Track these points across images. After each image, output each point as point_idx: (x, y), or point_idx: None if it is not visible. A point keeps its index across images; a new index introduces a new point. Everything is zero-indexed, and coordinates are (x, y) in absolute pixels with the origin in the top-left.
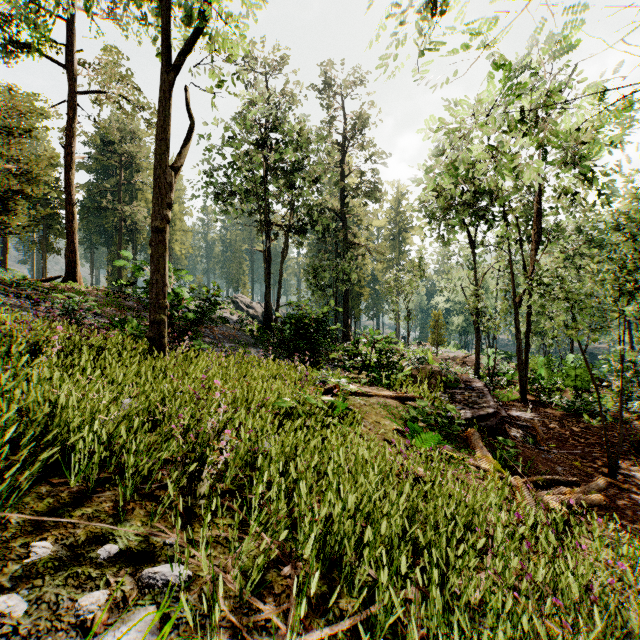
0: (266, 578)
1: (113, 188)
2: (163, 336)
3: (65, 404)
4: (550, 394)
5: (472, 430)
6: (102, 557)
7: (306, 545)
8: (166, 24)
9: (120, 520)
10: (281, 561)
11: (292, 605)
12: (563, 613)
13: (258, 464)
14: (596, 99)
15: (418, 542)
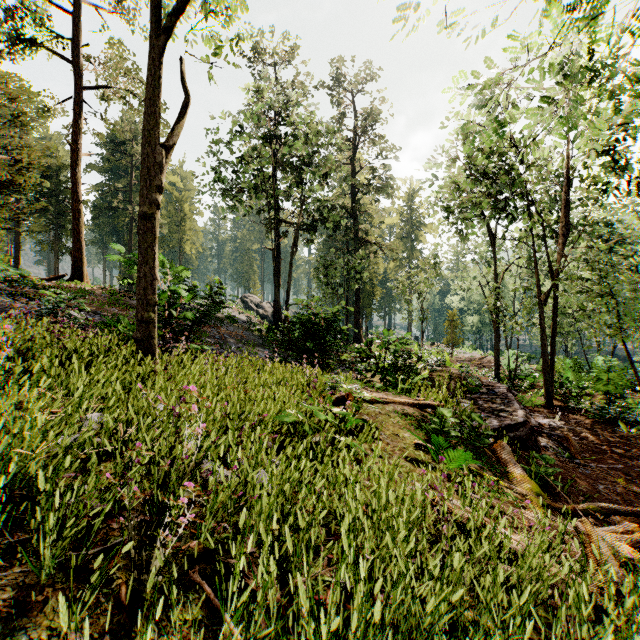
0: None
1: (124, 188)
2: (152, 337)
3: None
4: (578, 399)
5: (501, 443)
6: None
7: None
8: None
9: (14, 628)
10: None
11: None
12: None
13: (240, 524)
14: None
15: (468, 630)
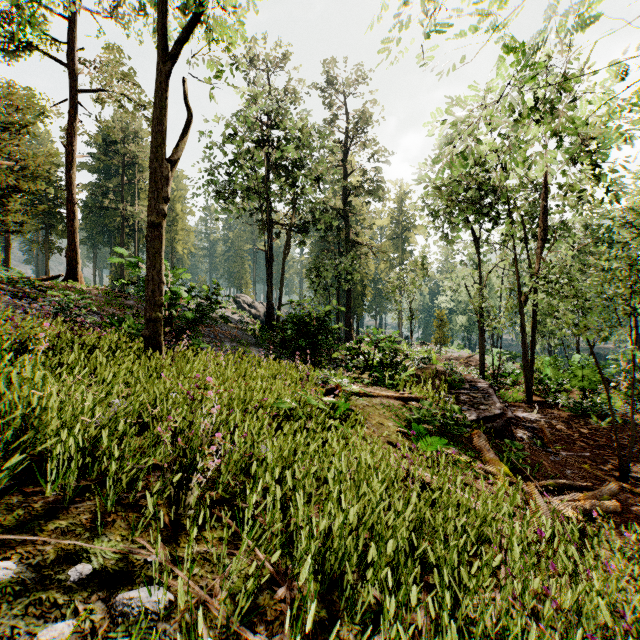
0: (258, 601)
1: (115, 188)
2: (159, 334)
3: (44, 406)
4: (556, 395)
5: (478, 432)
6: (72, 579)
7: (304, 561)
8: (163, 13)
9: (98, 534)
10: (275, 580)
11: (286, 636)
12: (588, 638)
13: (252, 471)
14: (617, 78)
15: (426, 556)
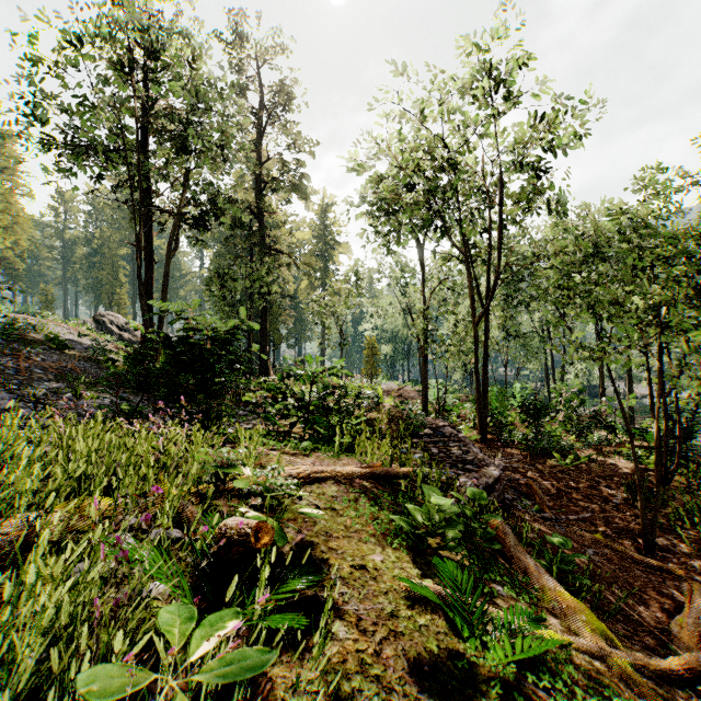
0: None
1: None
2: None
3: None
4: (508, 430)
5: (497, 522)
6: None
7: None
8: None
9: None
10: None
11: None
12: None
13: None
14: None
15: None
